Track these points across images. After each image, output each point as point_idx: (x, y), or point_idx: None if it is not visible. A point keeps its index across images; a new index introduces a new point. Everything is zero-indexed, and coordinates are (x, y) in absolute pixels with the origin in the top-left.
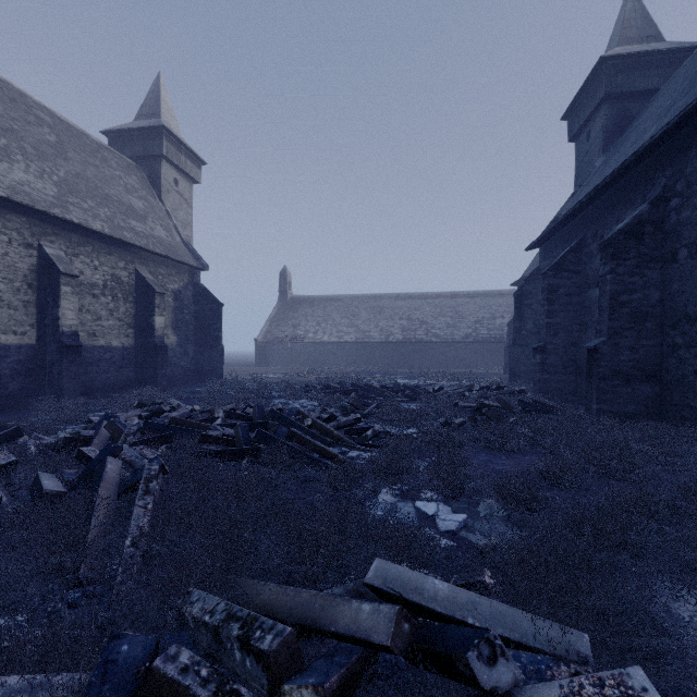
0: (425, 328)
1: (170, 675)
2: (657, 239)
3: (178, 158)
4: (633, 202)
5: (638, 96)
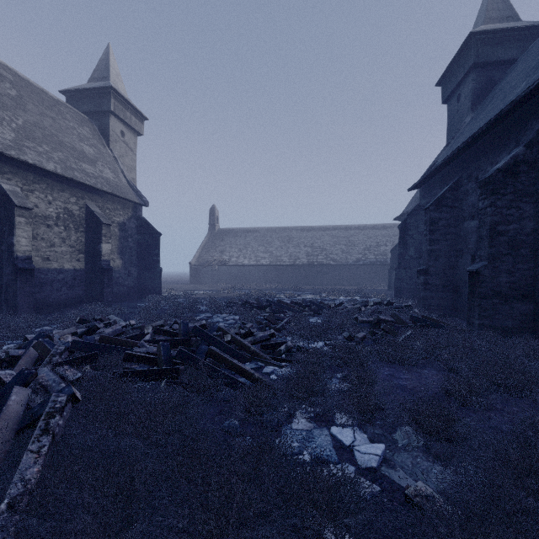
0: (325, 253)
1: None
2: (531, 176)
3: (124, 114)
4: (506, 146)
5: (500, 65)
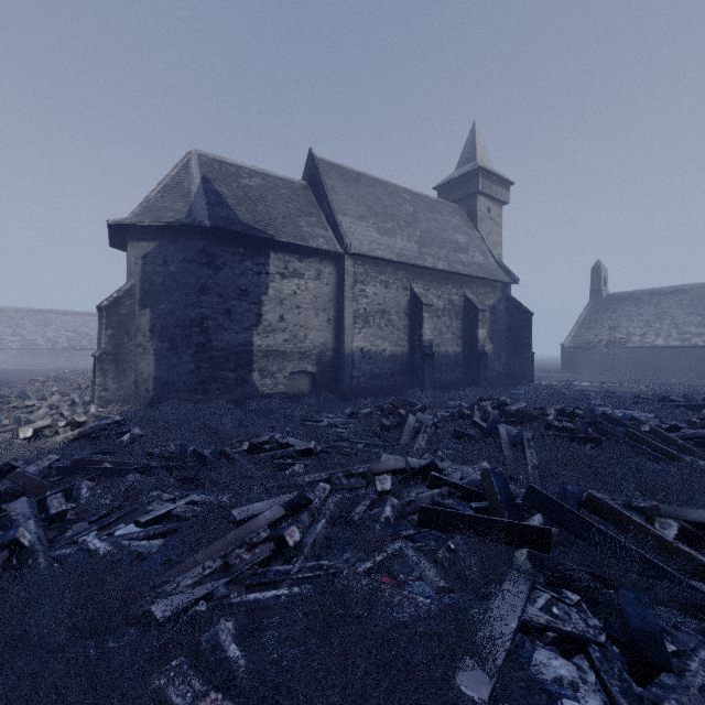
0: None
1: (597, 496)
2: None
3: (490, 189)
4: None
5: None
